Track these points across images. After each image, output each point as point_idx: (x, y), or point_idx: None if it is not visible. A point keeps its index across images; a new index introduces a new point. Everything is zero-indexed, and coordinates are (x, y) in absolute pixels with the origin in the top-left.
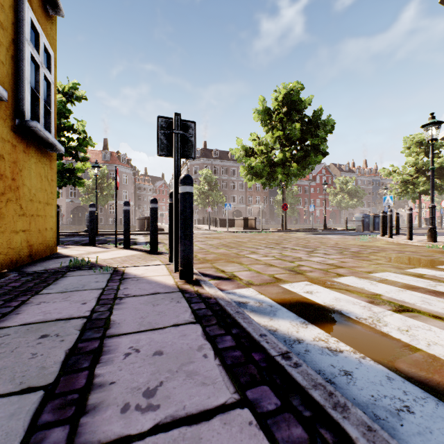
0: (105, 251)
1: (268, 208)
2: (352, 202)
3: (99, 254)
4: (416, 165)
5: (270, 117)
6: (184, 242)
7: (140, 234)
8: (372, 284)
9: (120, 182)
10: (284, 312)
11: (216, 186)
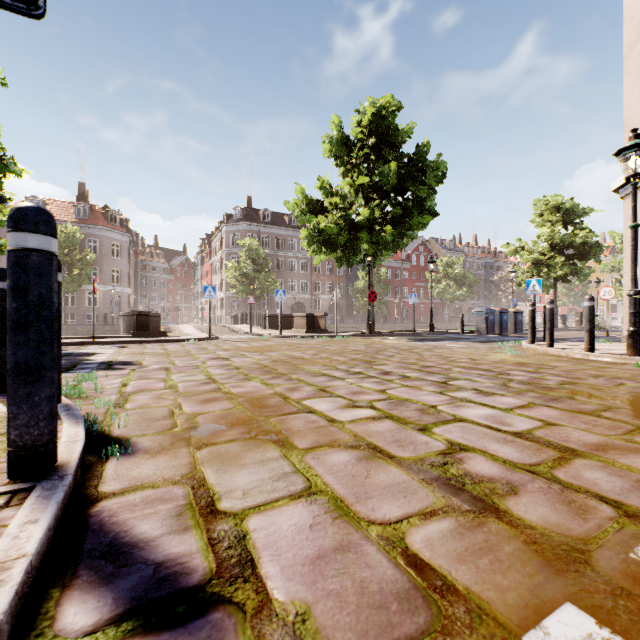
0: None
1: (345, 300)
2: (461, 292)
3: None
4: (552, 239)
5: (350, 151)
6: None
7: (116, 343)
8: None
9: (107, 255)
10: None
11: (265, 264)
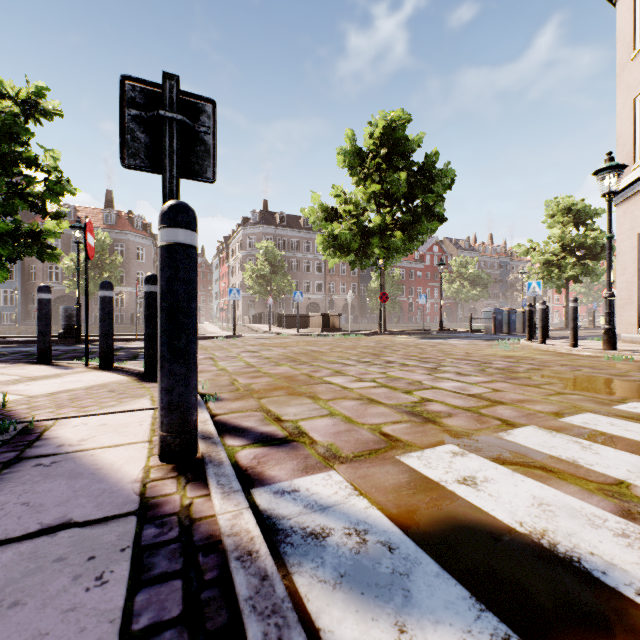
0: (55, 375)
1: (358, 300)
2: (474, 292)
3: (37, 382)
4: (563, 240)
5: (363, 162)
6: (169, 368)
7: None
8: (584, 446)
9: (132, 259)
10: (431, 579)
11: (281, 266)
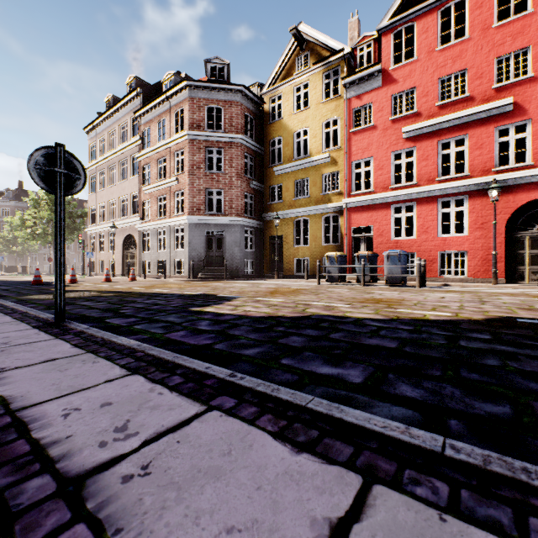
0: None
1: None
2: None
3: None
4: None
5: (39, 204)
6: None
7: None
8: None
9: None
10: None
11: None
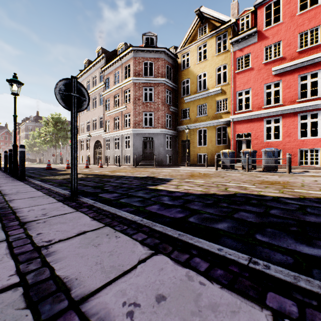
0: None
1: None
2: None
3: None
4: None
5: (48, 124)
6: None
7: None
8: None
9: None
10: None
11: None
